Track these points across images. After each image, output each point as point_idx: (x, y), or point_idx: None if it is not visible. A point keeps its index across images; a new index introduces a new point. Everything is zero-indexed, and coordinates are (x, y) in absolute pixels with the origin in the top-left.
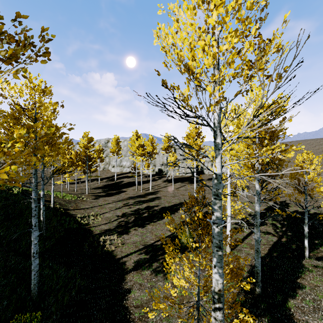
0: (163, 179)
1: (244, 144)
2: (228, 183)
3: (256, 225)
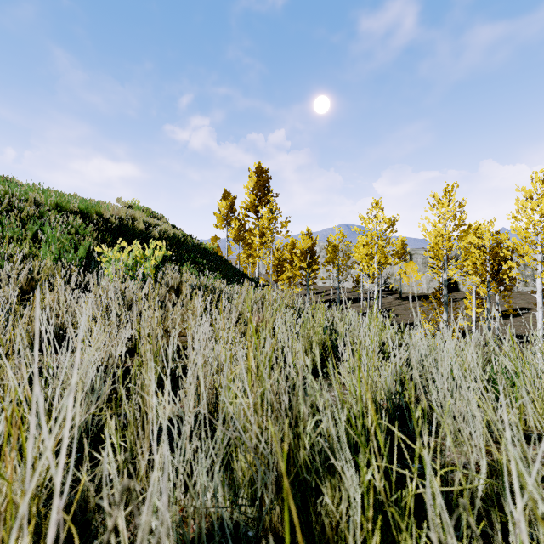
0: (394, 297)
1: (482, 260)
2: (473, 293)
3: (487, 318)
